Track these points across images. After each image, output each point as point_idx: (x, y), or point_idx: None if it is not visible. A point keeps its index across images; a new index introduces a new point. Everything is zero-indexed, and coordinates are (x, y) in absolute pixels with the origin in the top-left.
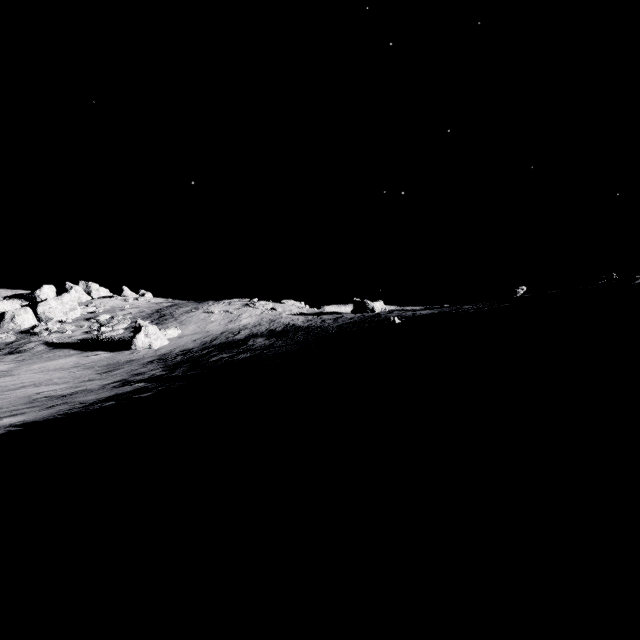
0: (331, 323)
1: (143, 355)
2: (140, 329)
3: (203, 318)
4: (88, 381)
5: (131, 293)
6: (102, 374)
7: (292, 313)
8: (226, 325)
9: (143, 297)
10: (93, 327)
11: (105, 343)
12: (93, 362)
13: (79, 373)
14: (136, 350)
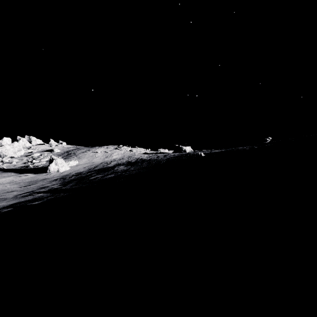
0: (162, 157)
1: (53, 176)
2: (52, 161)
3: (91, 155)
4: (9, 192)
5: (54, 142)
6: (22, 187)
7: (141, 153)
8: (104, 159)
9: (60, 144)
10: (29, 160)
11: (33, 169)
12: (22, 180)
13: (8, 187)
14: (50, 173)
